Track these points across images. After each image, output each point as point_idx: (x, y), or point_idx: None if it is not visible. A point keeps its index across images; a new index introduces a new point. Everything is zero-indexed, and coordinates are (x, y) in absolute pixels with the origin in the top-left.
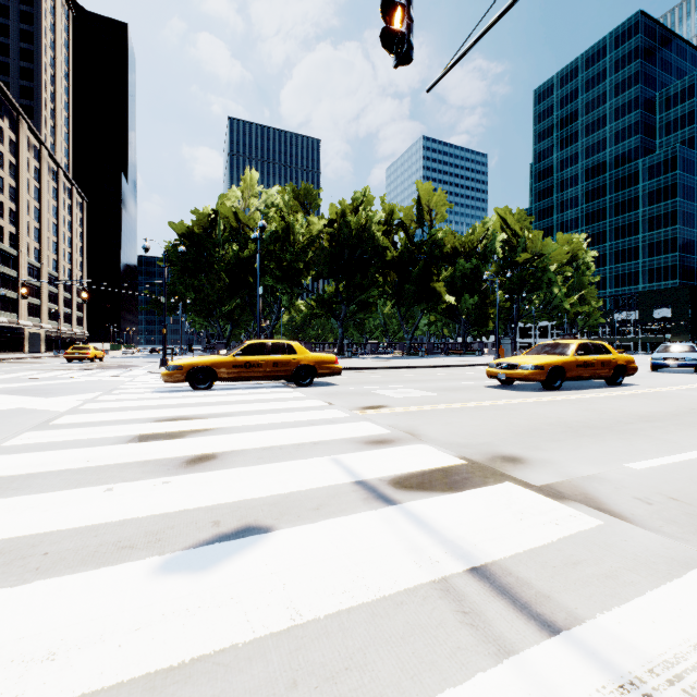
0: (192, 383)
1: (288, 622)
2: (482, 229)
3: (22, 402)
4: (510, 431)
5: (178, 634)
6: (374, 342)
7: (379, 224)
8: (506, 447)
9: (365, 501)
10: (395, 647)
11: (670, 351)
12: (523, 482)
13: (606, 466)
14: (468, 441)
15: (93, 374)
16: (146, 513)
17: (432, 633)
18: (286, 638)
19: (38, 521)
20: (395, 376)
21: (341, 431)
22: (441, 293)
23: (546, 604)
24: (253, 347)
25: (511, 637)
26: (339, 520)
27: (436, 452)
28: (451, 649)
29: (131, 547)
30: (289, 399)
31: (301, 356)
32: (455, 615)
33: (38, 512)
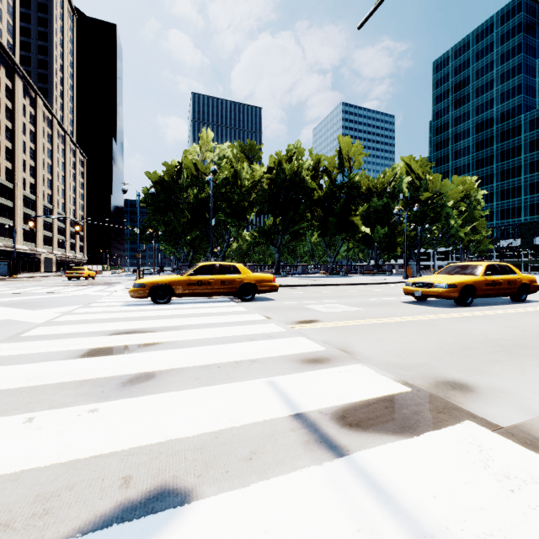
0: (153, 298)
1: None
2: (392, 173)
3: (12, 314)
4: (442, 350)
5: None
6: (303, 264)
7: (308, 171)
8: (446, 369)
9: (306, 447)
10: None
11: None
12: (485, 421)
13: None
14: (404, 361)
15: (82, 289)
16: (51, 460)
17: None
18: None
19: None
20: (323, 292)
21: (278, 348)
22: (358, 225)
23: None
24: (204, 268)
25: None
26: (275, 482)
27: (375, 375)
28: None
29: (5, 525)
30: (233, 312)
31: (244, 276)
32: None
33: None
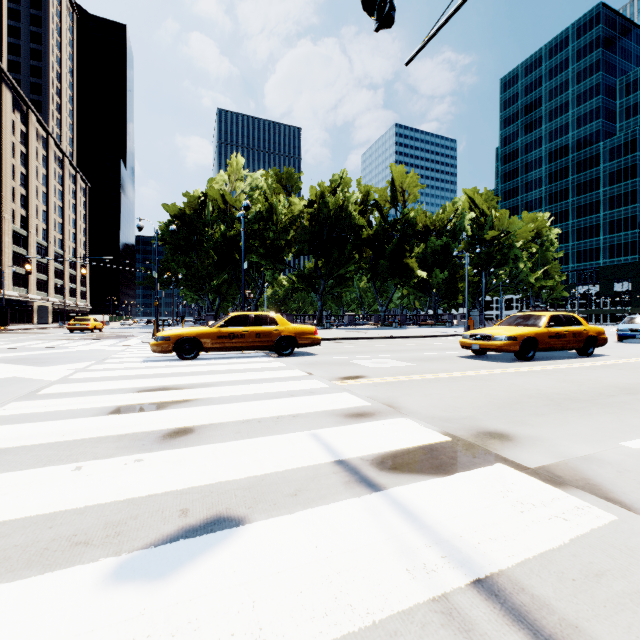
0: (179, 353)
1: None
2: (452, 208)
3: (17, 371)
4: (491, 404)
5: None
6: (350, 314)
7: (355, 205)
8: (490, 421)
9: (346, 485)
10: None
11: (635, 322)
12: (515, 464)
13: (600, 445)
14: (450, 415)
15: (90, 343)
16: (110, 498)
17: None
18: None
19: None
20: (372, 346)
21: (320, 403)
22: (414, 268)
23: (576, 639)
24: (236, 319)
25: None
26: (318, 510)
27: (418, 427)
28: None
29: (86, 543)
30: (270, 368)
31: (282, 327)
32: None
33: None
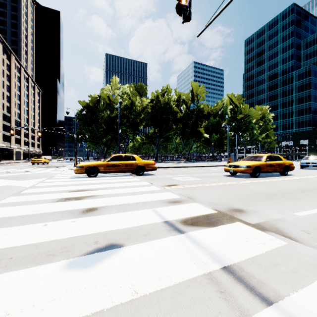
0: (88, 174)
1: (130, 297)
2: (221, 103)
3: (9, 182)
4: (237, 197)
5: (73, 303)
6: (171, 155)
7: (174, 101)
8: (236, 204)
9: (169, 231)
10: (186, 311)
11: (309, 159)
12: (245, 222)
13: (285, 214)
14: (217, 201)
15: (43, 169)
16: (62, 237)
17: (205, 303)
18: (129, 306)
19: (9, 241)
20: (181, 171)
21: (157, 197)
22: (202, 133)
23: (263, 288)
24: (116, 157)
25: (246, 306)
26: (156, 241)
27: (202, 207)
28: (215, 313)
29: (53, 254)
30: (132, 181)
31: (138, 161)
32: (216, 293)
33: (10, 236)
